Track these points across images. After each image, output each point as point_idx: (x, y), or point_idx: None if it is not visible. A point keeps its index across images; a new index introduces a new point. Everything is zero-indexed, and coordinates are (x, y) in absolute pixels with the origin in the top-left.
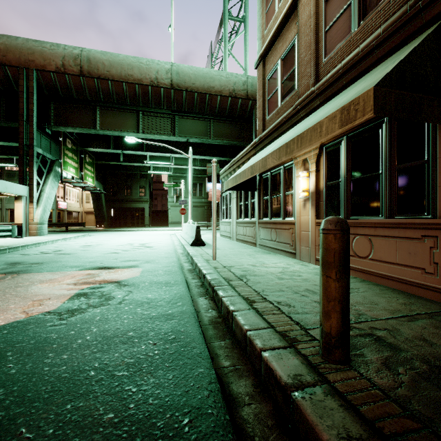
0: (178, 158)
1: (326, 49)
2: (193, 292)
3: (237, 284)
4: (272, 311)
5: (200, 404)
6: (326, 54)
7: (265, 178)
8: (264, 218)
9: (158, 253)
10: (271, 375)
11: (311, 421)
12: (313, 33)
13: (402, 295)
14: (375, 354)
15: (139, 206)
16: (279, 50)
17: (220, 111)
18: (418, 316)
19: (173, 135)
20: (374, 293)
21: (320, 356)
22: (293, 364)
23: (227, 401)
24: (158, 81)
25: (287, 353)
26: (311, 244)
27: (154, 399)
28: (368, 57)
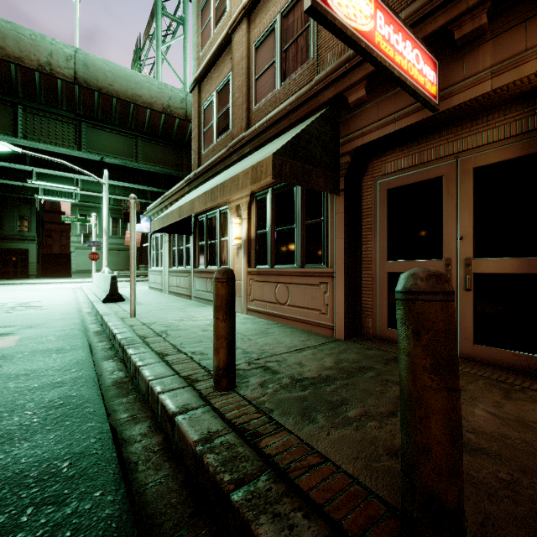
0: (88, 181)
1: (256, 97)
2: (97, 356)
3: (154, 340)
4: (183, 360)
5: (85, 449)
6: (256, 102)
7: (201, 221)
8: (200, 267)
9: (50, 315)
10: (164, 411)
11: (184, 431)
12: (245, 76)
13: (305, 334)
14: (258, 379)
15: (18, 246)
16: (215, 80)
17: (151, 129)
18: (307, 348)
19: (79, 149)
20: (285, 335)
21: (212, 388)
22: (186, 398)
23: (118, 444)
24: (51, 68)
25: (184, 391)
26: (244, 293)
27: (27, 458)
28: (285, 119)
